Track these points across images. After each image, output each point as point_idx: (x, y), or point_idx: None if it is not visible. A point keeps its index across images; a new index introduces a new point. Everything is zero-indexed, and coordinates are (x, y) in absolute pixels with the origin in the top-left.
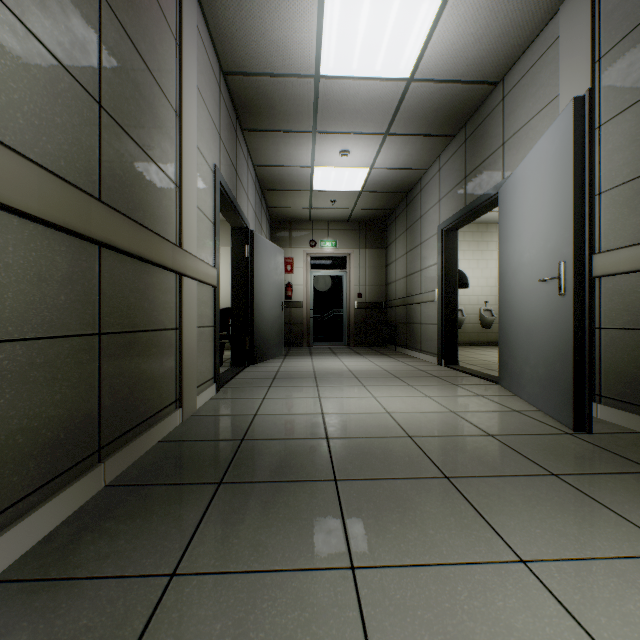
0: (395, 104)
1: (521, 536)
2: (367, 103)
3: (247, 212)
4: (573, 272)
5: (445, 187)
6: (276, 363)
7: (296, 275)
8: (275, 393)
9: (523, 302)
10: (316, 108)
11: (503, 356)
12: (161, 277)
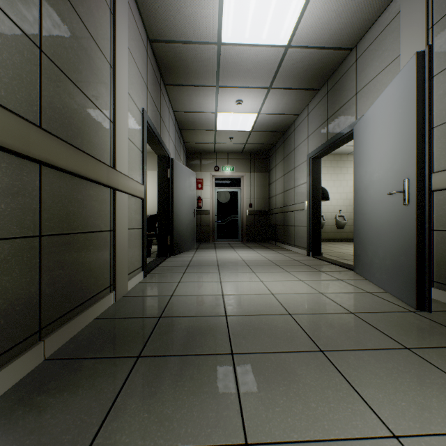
0: (276, 65)
1: (390, 409)
2: (256, 64)
3: (168, 145)
4: (416, 187)
5: (312, 127)
6: (190, 254)
7: (205, 191)
8: (188, 278)
9: (373, 210)
10: (218, 68)
11: (357, 250)
12: (97, 191)
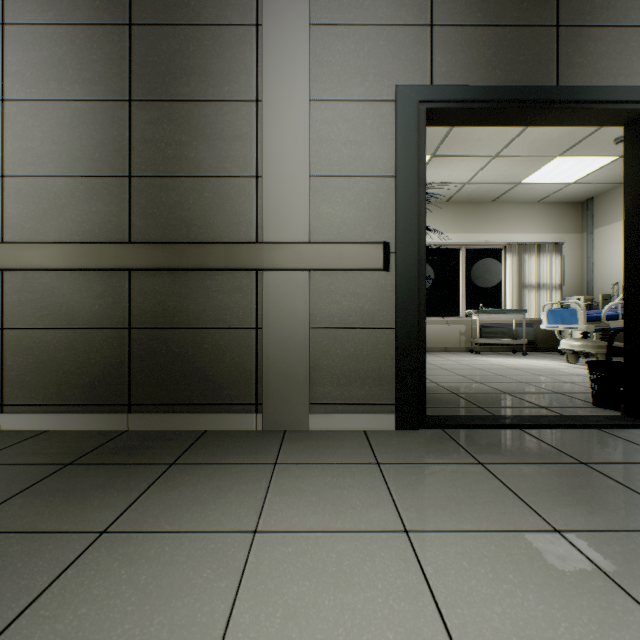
0: None
1: None
2: None
3: None
4: None
5: None
6: None
7: None
8: (421, 470)
9: None
10: None
11: None
12: (222, 279)
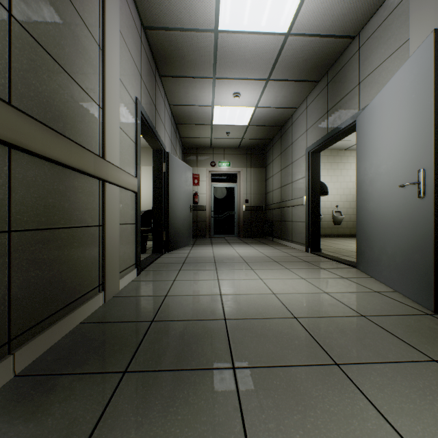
0: (275, 55)
1: None
2: (254, 54)
3: (164, 138)
4: (433, 178)
5: (311, 120)
6: (186, 250)
7: (201, 186)
8: (183, 276)
9: (380, 204)
10: (215, 58)
11: (360, 246)
12: (83, 182)
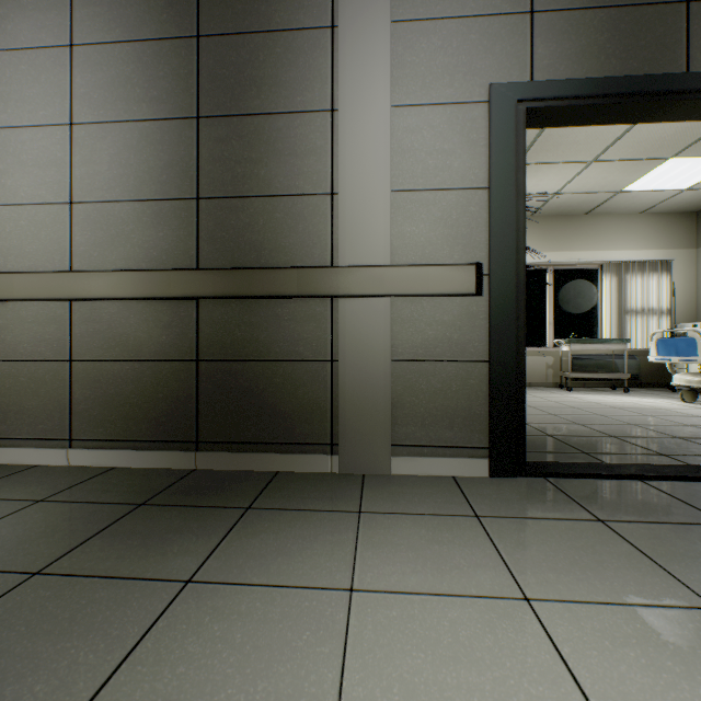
0: None
1: None
2: None
3: None
4: None
5: None
6: None
7: None
8: (530, 526)
9: None
10: None
11: None
12: (294, 306)
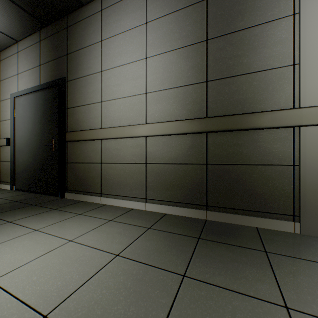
0: None
1: None
2: None
3: None
4: None
5: None
6: None
7: None
8: None
9: None
10: None
11: None
12: (265, 134)
